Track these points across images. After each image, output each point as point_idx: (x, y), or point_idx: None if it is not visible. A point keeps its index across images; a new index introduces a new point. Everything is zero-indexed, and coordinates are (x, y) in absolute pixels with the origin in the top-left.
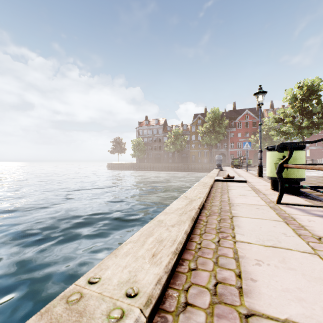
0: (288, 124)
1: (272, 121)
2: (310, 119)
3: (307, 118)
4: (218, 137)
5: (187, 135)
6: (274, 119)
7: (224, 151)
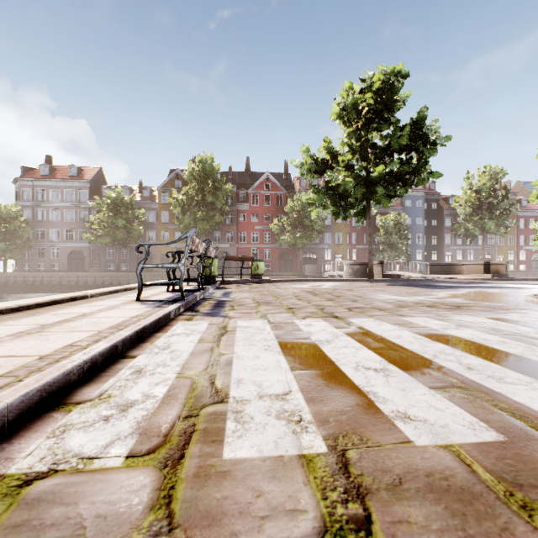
0: (344, 172)
1: (309, 167)
2: (389, 161)
3: (376, 166)
4: (212, 215)
5: (151, 209)
6: (314, 161)
7: (229, 248)
